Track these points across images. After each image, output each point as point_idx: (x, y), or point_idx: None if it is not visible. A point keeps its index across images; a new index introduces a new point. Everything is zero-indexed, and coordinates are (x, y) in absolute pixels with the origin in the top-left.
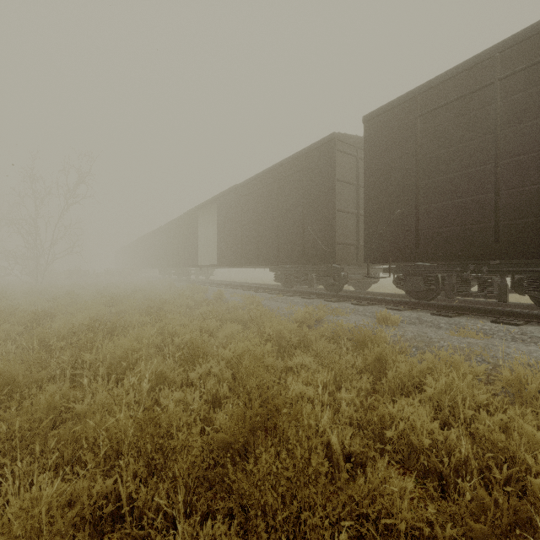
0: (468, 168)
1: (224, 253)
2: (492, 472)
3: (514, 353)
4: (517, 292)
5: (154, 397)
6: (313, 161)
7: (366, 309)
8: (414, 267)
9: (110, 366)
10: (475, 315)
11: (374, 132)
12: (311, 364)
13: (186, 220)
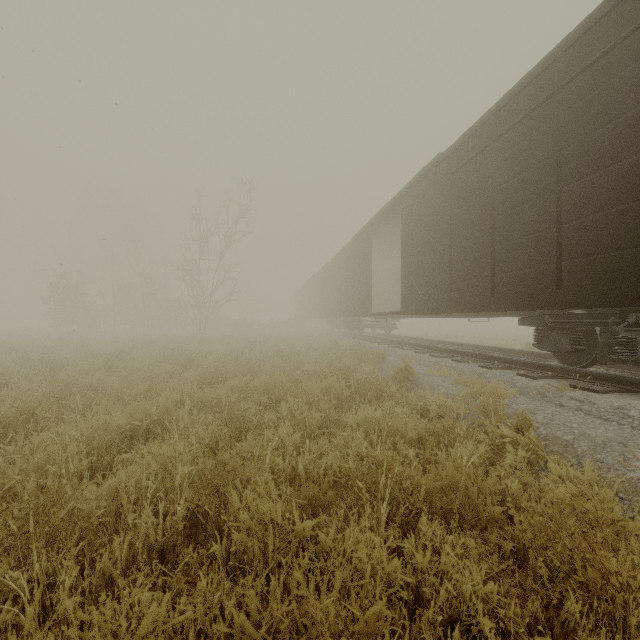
0: None
1: (414, 290)
2: None
3: None
4: None
5: None
6: None
7: None
8: None
9: None
10: None
11: None
12: None
13: (356, 247)
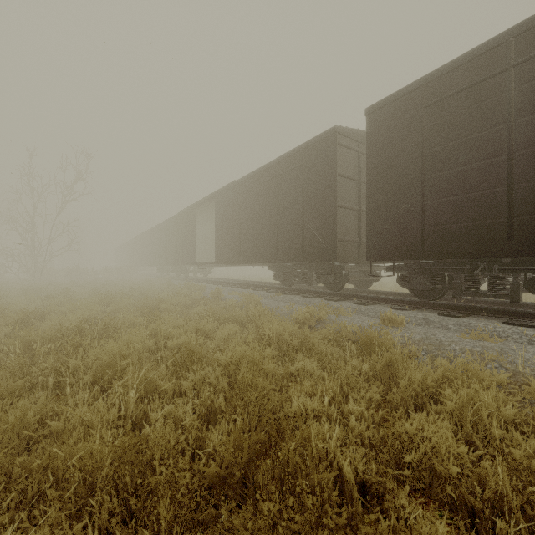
0: (479, 160)
1: (222, 251)
2: (534, 508)
3: (534, 359)
4: (531, 291)
5: (143, 409)
6: (313, 156)
7: (369, 308)
8: (419, 265)
9: (97, 373)
10: (485, 315)
11: (377, 124)
12: (314, 369)
13: (184, 218)
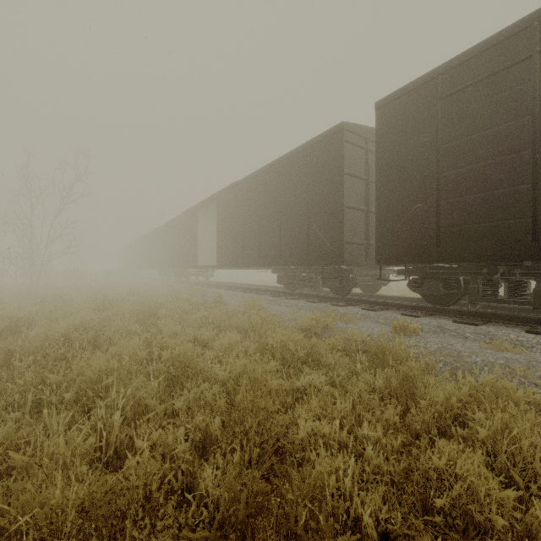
0: (500, 156)
1: (224, 253)
2: None
3: None
4: None
5: (129, 434)
6: (319, 154)
7: (378, 314)
8: (433, 269)
9: (80, 390)
10: (504, 323)
11: (387, 119)
12: (322, 384)
13: (186, 219)
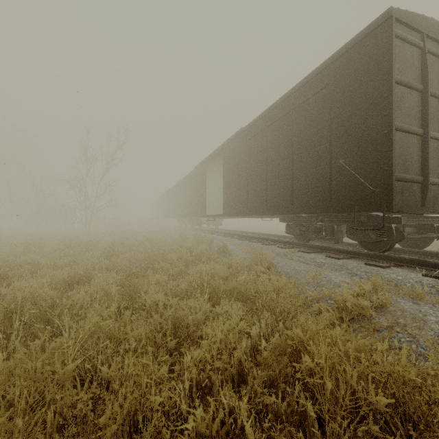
0: None
1: (230, 202)
2: None
3: None
4: None
5: None
6: (348, 67)
7: None
8: None
9: None
10: None
11: None
12: None
13: (197, 174)
